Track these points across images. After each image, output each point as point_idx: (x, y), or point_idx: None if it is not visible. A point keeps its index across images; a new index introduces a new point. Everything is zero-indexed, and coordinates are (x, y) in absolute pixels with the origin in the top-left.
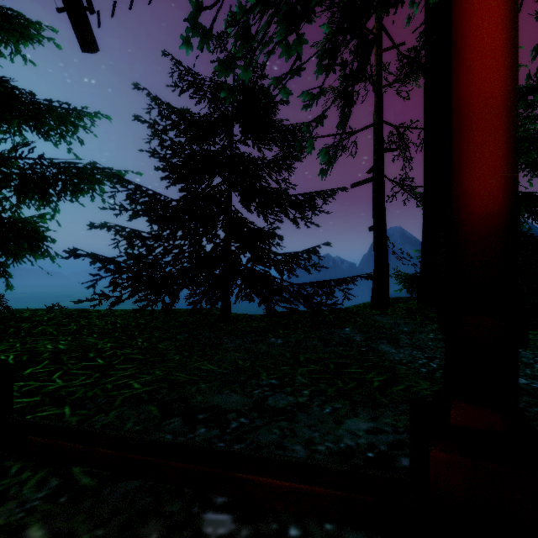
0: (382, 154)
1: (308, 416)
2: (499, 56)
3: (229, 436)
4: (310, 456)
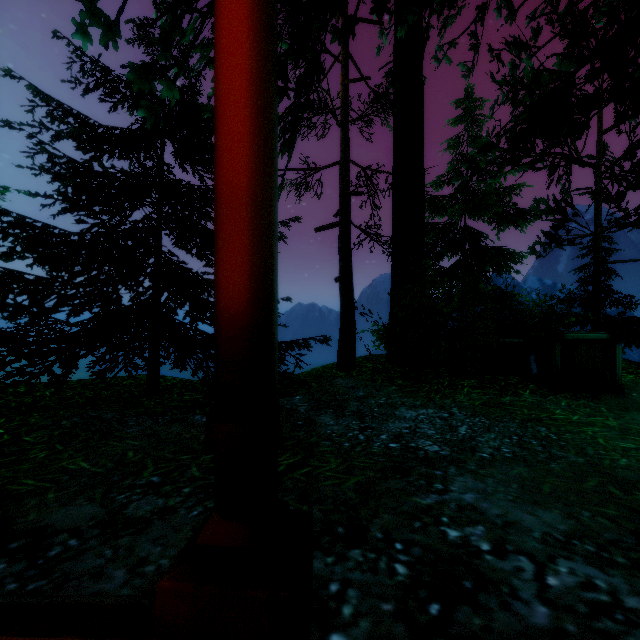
0: (349, 197)
1: (164, 525)
2: (244, 145)
3: (34, 571)
4: (126, 583)
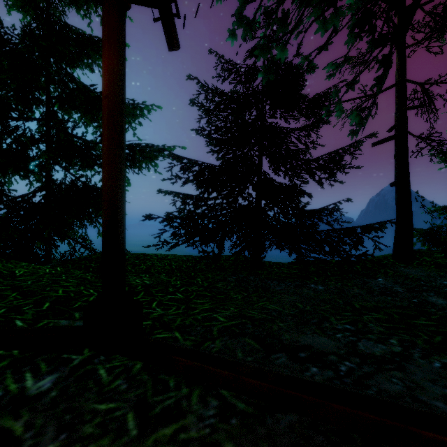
0: (406, 112)
1: (419, 368)
2: None
3: (347, 380)
4: None
